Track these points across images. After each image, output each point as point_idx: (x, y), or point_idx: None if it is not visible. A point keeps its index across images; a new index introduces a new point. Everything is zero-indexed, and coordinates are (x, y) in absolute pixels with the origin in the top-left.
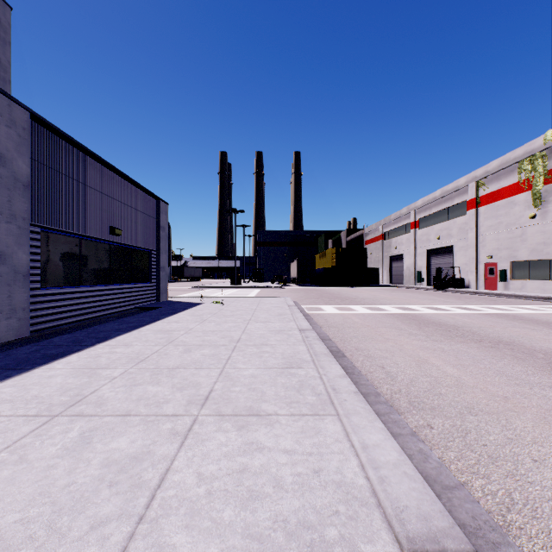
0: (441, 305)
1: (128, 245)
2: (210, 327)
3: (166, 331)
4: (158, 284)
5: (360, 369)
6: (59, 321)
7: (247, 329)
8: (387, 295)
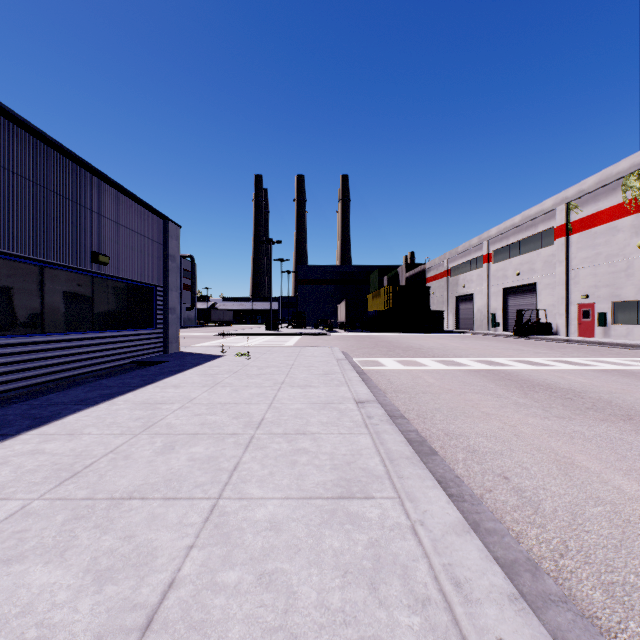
0: (534, 358)
1: (120, 278)
2: (222, 396)
3: (151, 404)
4: (166, 330)
5: (468, 482)
6: (3, 385)
7: (277, 401)
8: (459, 344)
